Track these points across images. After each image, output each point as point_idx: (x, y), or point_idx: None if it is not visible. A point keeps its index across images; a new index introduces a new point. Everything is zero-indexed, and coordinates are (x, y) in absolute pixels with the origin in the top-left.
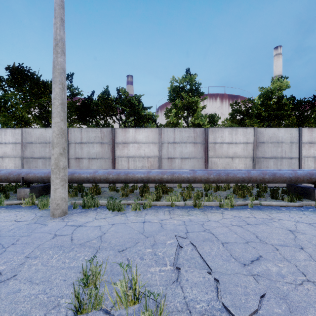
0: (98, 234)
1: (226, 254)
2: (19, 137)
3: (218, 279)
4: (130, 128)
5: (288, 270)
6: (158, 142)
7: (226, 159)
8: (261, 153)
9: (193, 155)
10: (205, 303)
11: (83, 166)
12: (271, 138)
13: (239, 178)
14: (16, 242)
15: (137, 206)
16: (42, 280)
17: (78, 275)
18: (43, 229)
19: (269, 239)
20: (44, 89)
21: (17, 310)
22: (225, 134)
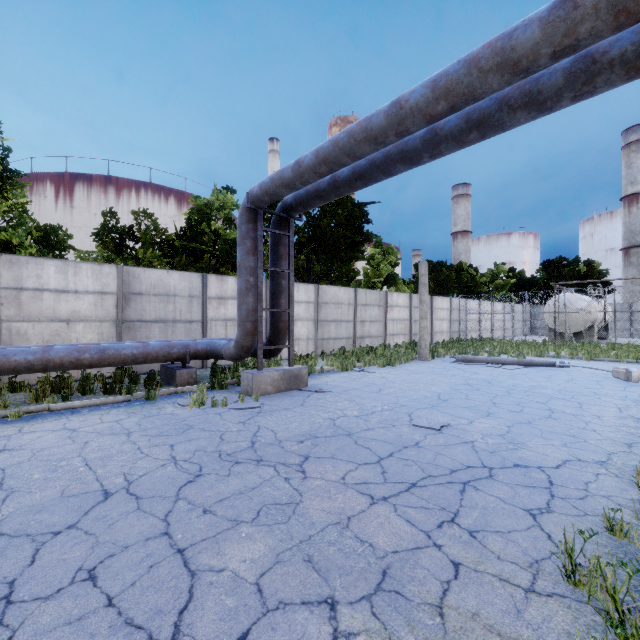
0: None
1: None
2: None
3: None
4: None
5: None
6: None
7: (54, 325)
8: (137, 313)
9: None
10: None
11: None
12: (156, 287)
13: (17, 363)
14: None
15: None
16: None
17: None
18: None
19: None
20: None
21: None
22: (48, 272)
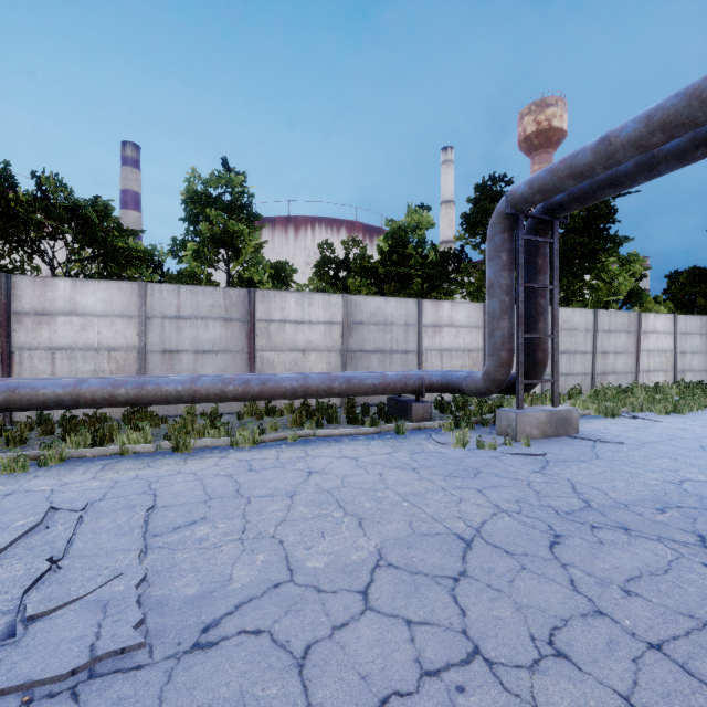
0: None
1: (136, 524)
2: None
3: (63, 567)
4: (58, 278)
5: (225, 530)
6: (138, 316)
7: (293, 354)
8: (358, 343)
9: (224, 345)
10: None
11: None
12: (374, 315)
13: (286, 389)
14: None
15: (17, 461)
16: None
17: None
18: None
19: (256, 489)
20: None
21: None
22: (289, 304)
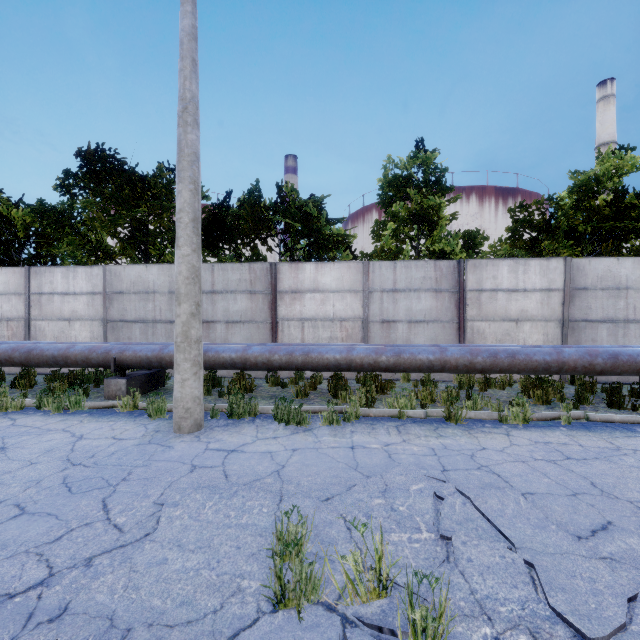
0: (272, 467)
1: (537, 514)
2: (98, 281)
3: (532, 562)
4: (305, 263)
5: None
6: (362, 290)
7: (504, 324)
8: (581, 312)
9: (434, 315)
10: (516, 604)
11: (216, 336)
12: (602, 279)
13: (537, 363)
14: (129, 477)
15: (332, 415)
16: (199, 545)
17: (259, 539)
18: (168, 455)
19: (620, 489)
20: (143, 191)
21: (172, 594)
22: (501, 272)
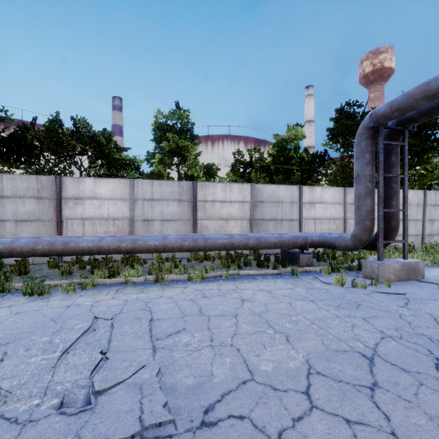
0: None
1: (145, 331)
2: None
3: (109, 358)
4: (86, 177)
5: (200, 338)
6: (130, 199)
7: (220, 222)
8: (260, 214)
9: (178, 216)
10: (71, 383)
11: (6, 232)
12: (271, 197)
13: (219, 244)
14: None
15: (70, 286)
16: None
17: None
18: None
19: (211, 310)
20: None
21: None
22: (217, 190)
